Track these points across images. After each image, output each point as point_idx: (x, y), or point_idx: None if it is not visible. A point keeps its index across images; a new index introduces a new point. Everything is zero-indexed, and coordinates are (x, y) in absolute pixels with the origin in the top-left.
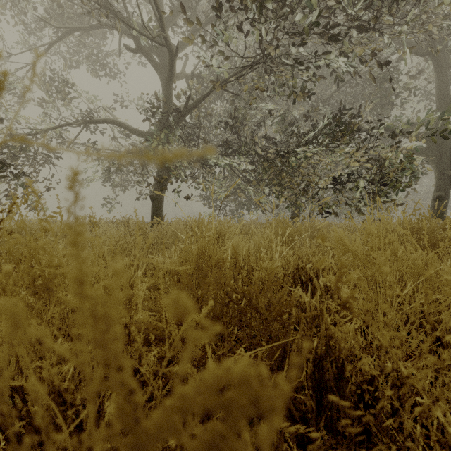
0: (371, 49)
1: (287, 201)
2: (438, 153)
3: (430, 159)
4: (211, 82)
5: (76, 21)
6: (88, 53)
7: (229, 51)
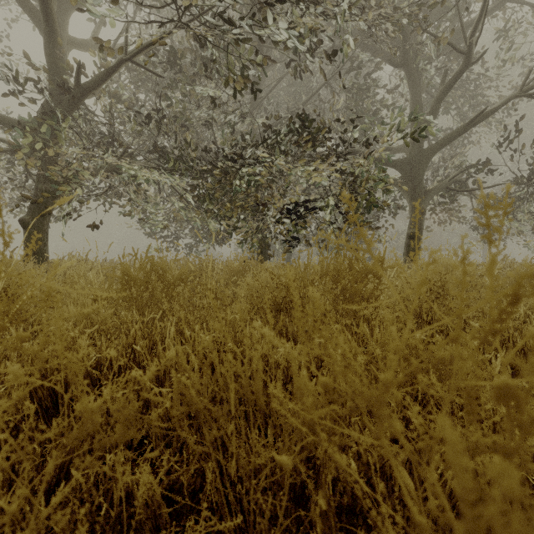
0: (328, 34)
1: (242, 235)
2: (412, 184)
3: (405, 191)
4: (97, 40)
5: None
6: None
7: None
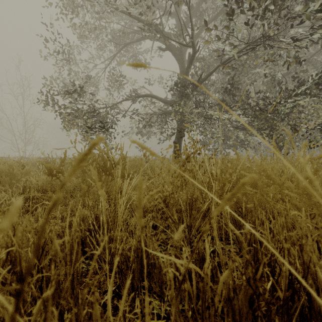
0: None
1: None
2: None
3: None
4: (222, 64)
5: (125, 37)
6: (130, 55)
7: (237, 41)
